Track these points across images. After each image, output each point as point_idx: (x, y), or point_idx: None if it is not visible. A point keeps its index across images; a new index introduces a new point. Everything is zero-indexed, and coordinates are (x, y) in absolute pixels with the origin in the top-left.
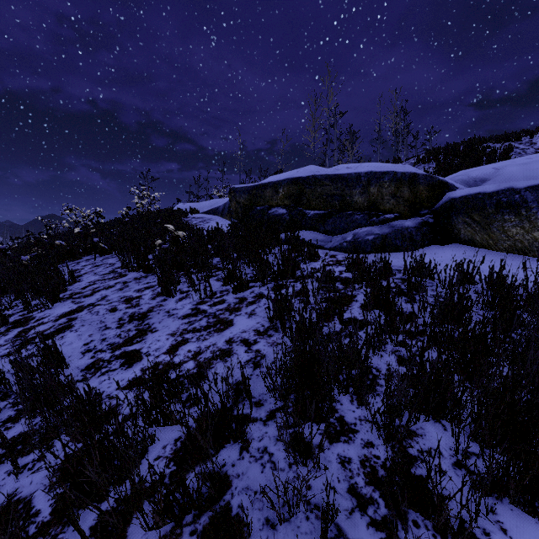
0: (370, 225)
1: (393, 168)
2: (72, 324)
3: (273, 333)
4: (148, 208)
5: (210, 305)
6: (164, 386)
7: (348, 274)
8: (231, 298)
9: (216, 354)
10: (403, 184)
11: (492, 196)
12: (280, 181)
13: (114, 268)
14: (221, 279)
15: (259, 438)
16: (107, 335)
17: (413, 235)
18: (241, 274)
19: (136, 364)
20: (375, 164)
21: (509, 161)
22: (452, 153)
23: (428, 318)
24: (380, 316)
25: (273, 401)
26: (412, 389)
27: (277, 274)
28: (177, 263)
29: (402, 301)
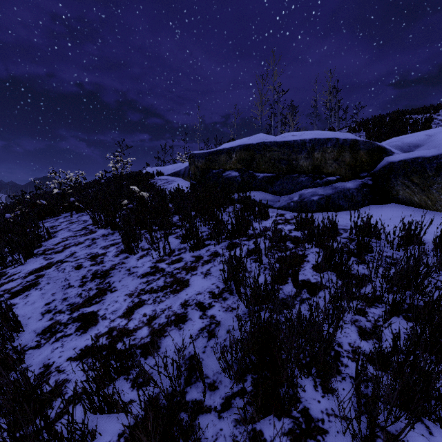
0: (315, 186)
1: (334, 136)
2: (39, 282)
3: (227, 296)
4: (121, 171)
5: (169, 263)
6: (112, 364)
7: (297, 232)
8: (188, 256)
9: (171, 319)
10: (345, 150)
11: (432, 160)
12: (233, 147)
13: (87, 225)
14: (180, 236)
15: (213, 437)
16: (69, 294)
17: (355, 196)
18: (197, 234)
19: (90, 328)
20: (317, 132)
21: (439, 128)
22: (380, 124)
23: (386, 285)
24: (337, 283)
25: (228, 383)
26: (381, 372)
27: (231, 233)
28: (140, 221)
29: (353, 262)
